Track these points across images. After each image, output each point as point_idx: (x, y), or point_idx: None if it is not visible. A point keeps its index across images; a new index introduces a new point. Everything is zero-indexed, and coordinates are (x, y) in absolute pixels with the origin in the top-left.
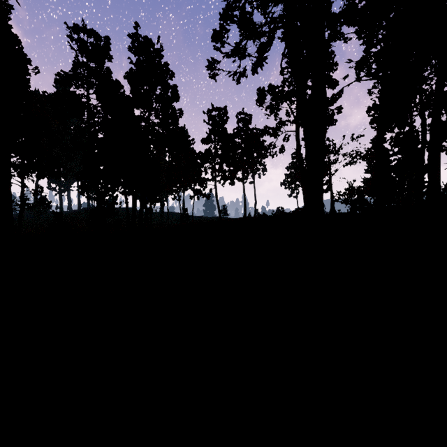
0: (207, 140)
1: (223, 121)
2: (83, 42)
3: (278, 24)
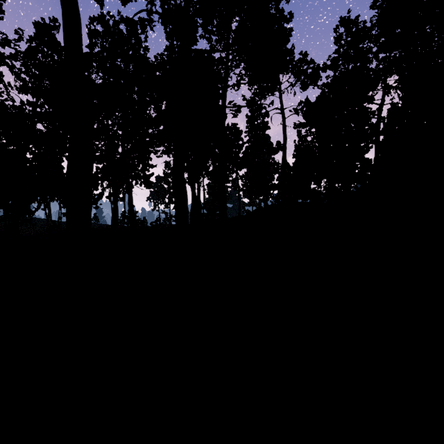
0: None
1: None
2: None
3: None
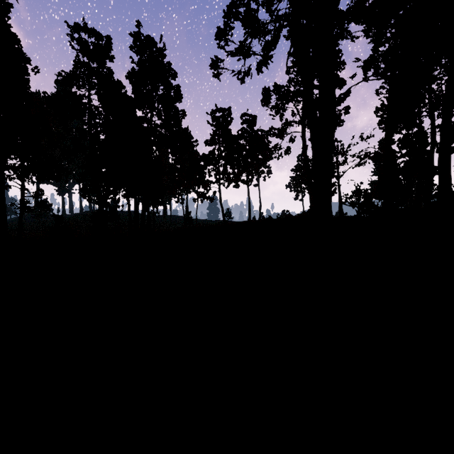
0: (211, 142)
1: (227, 123)
2: (84, 42)
3: (283, 22)
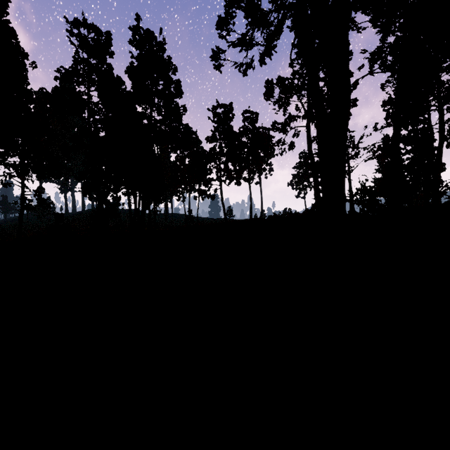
0: (212, 138)
1: (228, 119)
2: (83, 37)
3: (287, 13)
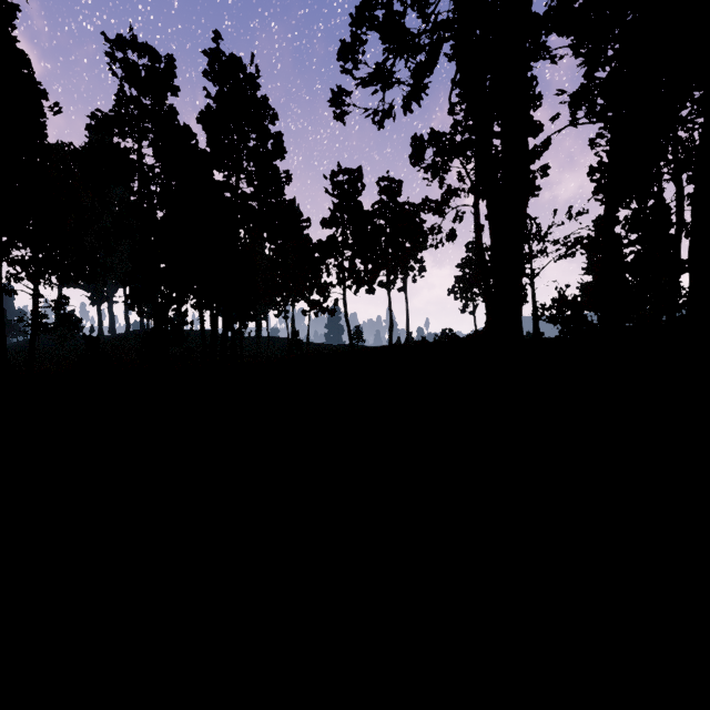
0: (331, 222)
1: (356, 191)
2: (132, 65)
3: (445, 33)
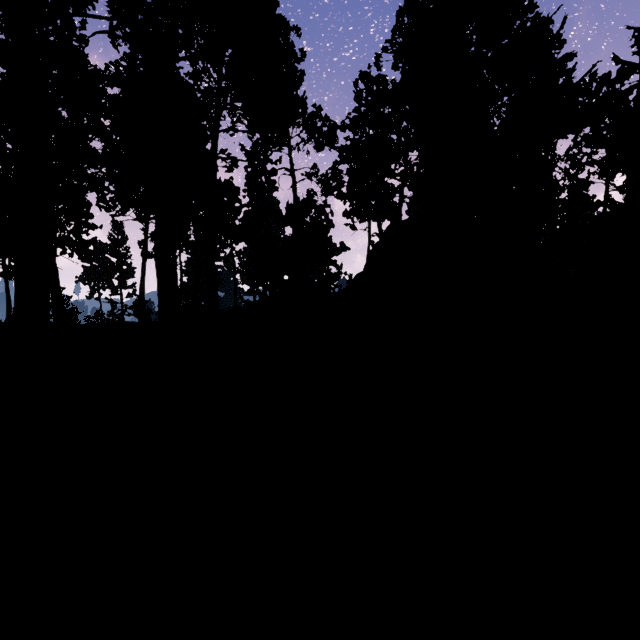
0: None
1: None
2: None
3: None
